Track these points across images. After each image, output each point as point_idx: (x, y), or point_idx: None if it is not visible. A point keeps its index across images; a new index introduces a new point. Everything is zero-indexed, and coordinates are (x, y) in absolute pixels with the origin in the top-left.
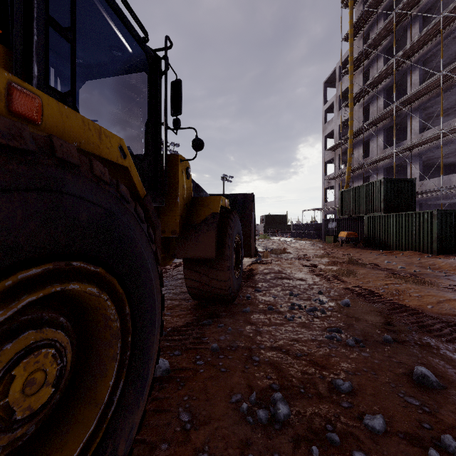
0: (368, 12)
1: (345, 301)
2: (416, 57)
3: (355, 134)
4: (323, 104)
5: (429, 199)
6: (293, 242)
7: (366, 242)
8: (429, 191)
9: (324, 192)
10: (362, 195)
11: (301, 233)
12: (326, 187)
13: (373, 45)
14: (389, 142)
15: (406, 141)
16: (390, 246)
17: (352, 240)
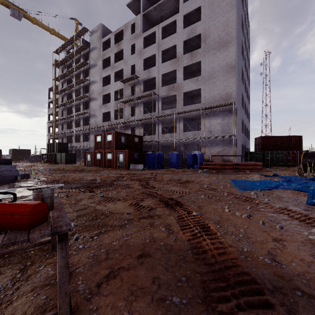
0: (61, 77)
1: (19, 168)
2: (74, 103)
3: (58, 120)
4: (48, 98)
5: (76, 148)
6: (25, 163)
7: (54, 162)
8: (73, 147)
9: (47, 141)
10: (53, 146)
11: (34, 160)
12: (49, 138)
13: (63, 90)
14: (70, 127)
15: (72, 129)
16: (58, 163)
17: (48, 161)
